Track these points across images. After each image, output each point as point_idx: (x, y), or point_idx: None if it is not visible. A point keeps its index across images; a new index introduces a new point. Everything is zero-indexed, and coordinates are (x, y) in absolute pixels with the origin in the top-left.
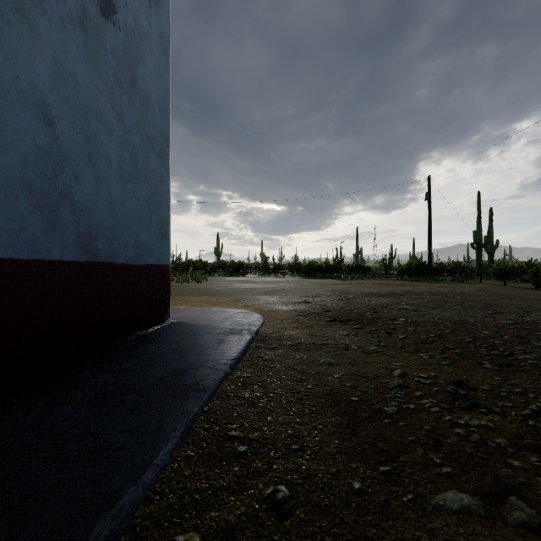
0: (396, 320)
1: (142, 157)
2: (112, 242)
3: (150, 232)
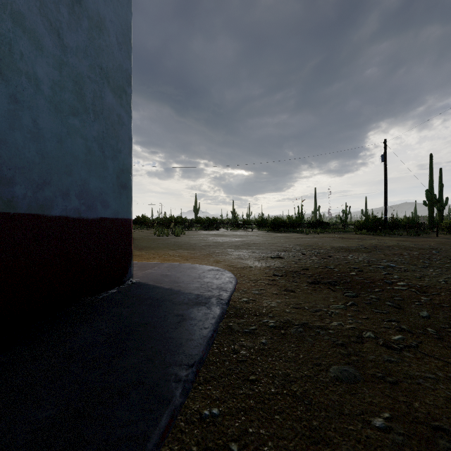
0: (394, 284)
1: (92, 90)
2: (41, 187)
3: (103, 180)
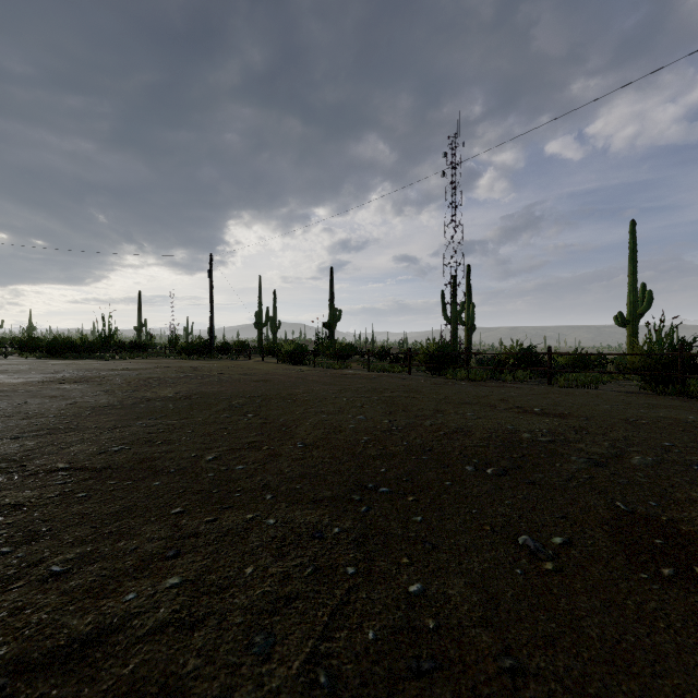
0: (114, 379)
1: None
2: None
3: None
